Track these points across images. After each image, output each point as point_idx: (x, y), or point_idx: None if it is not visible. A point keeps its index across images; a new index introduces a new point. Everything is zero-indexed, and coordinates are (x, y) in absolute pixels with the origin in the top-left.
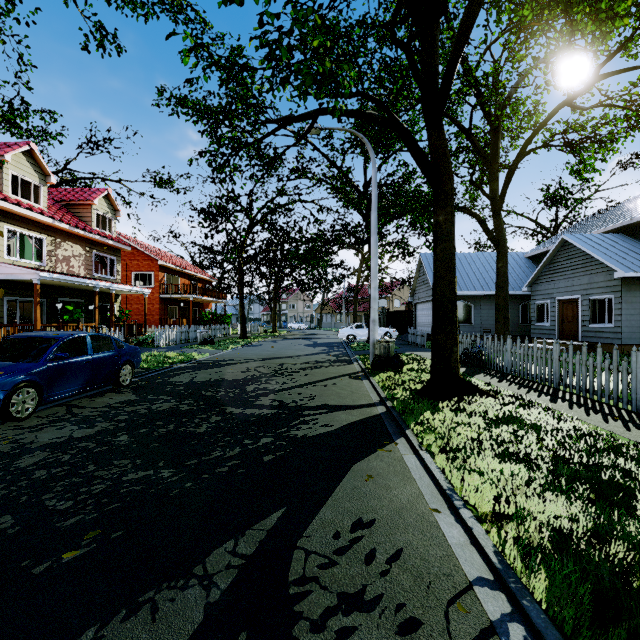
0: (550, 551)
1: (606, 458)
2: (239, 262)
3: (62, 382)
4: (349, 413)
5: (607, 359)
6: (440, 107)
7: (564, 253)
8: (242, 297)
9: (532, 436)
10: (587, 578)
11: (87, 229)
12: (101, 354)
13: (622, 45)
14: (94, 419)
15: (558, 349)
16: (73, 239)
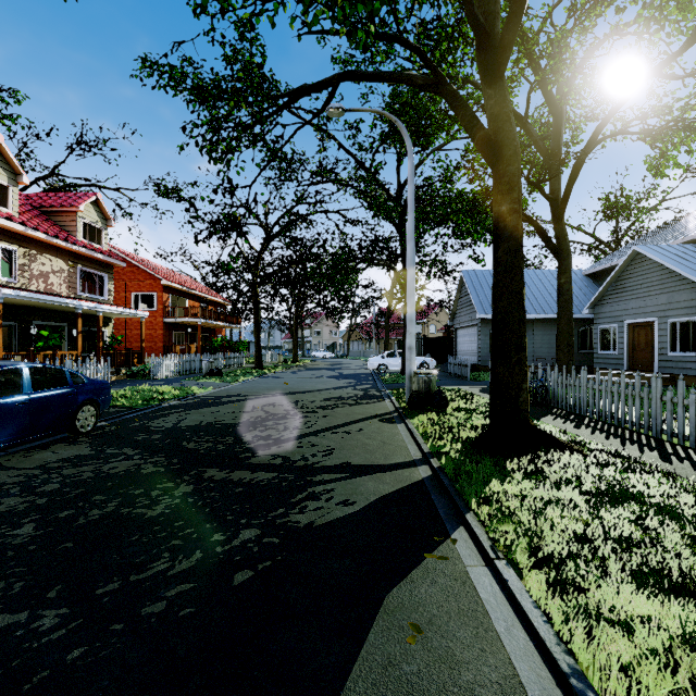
0: None
1: None
2: (253, 281)
3: None
4: (379, 479)
5: None
6: (503, 56)
7: (635, 268)
8: (257, 321)
9: (672, 530)
10: None
11: (70, 240)
12: (45, 392)
13: None
14: (7, 490)
15: (660, 385)
16: (52, 251)
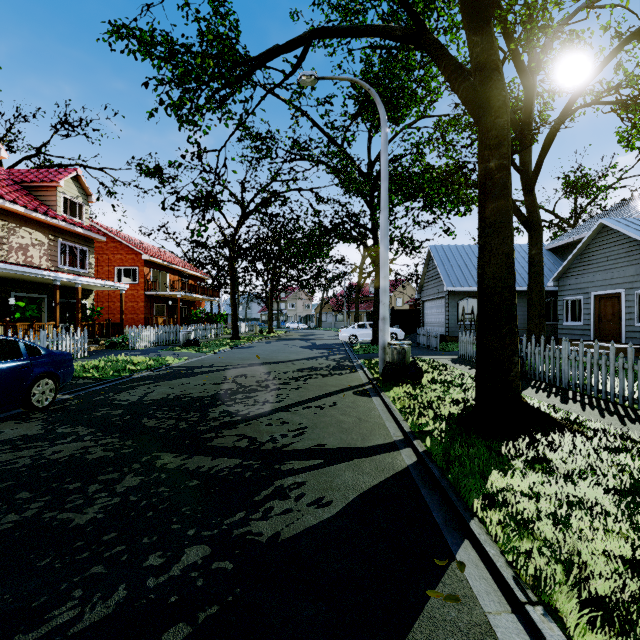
0: None
1: None
2: (230, 255)
3: None
4: (358, 467)
5: None
6: None
7: (602, 241)
8: (234, 294)
9: None
10: None
11: (49, 214)
12: None
13: None
14: None
15: None
16: (32, 225)
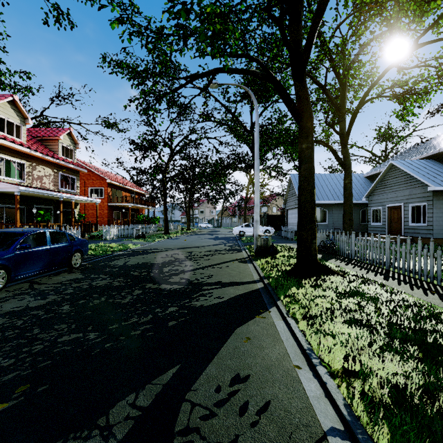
0: (390, 406)
1: (429, 324)
2: (163, 180)
3: (26, 265)
4: (236, 288)
5: (425, 248)
6: (303, 65)
7: (392, 173)
8: (165, 205)
9: (371, 306)
10: (422, 431)
11: (55, 157)
12: (57, 245)
13: (435, 22)
14: (48, 293)
15: (389, 241)
16: (45, 164)
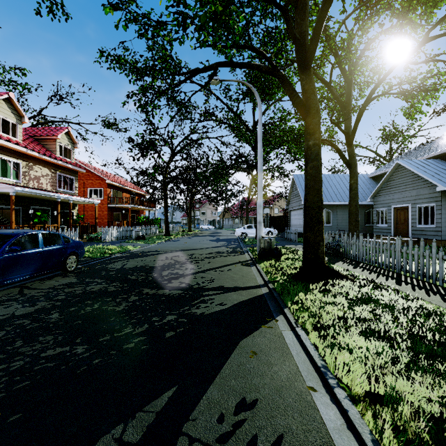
0: (430, 445)
1: None
2: (164, 181)
3: (16, 269)
4: (239, 293)
5: (441, 251)
6: (310, 57)
7: (398, 173)
8: (166, 206)
9: (388, 315)
10: None
11: (52, 156)
12: (50, 247)
13: None
14: (37, 299)
15: (400, 243)
16: (42, 163)
